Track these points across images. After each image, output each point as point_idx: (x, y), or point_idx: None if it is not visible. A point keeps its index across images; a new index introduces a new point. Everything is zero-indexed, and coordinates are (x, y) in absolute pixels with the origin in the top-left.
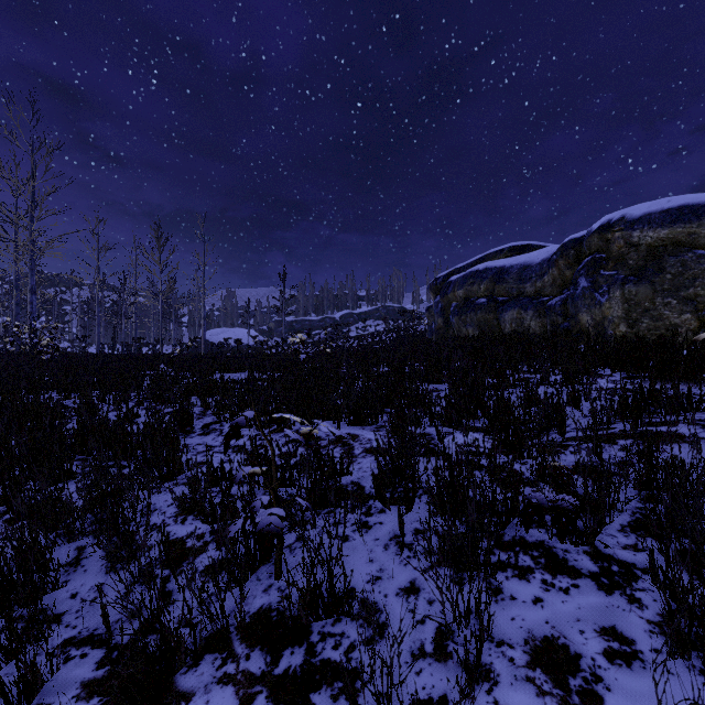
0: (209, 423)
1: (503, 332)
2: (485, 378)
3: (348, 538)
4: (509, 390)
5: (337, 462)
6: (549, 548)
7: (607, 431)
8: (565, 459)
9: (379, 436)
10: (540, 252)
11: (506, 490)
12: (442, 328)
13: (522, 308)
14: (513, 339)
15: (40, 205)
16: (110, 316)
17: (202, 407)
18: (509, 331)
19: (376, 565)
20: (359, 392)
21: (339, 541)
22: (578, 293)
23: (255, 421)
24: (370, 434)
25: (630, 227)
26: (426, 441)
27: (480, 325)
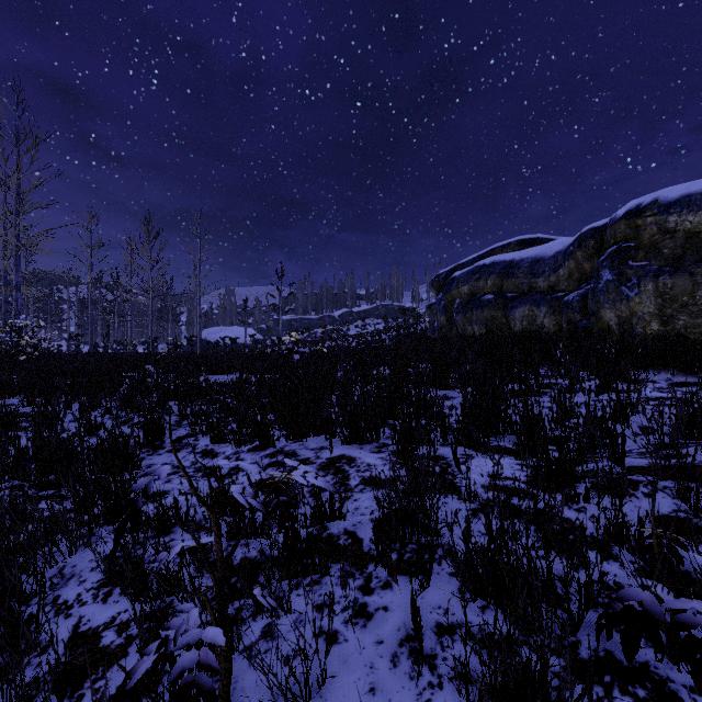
0: (183, 436)
1: (513, 330)
2: (505, 384)
3: (337, 636)
4: (533, 399)
5: (326, 502)
6: (660, 680)
7: (690, 464)
8: (639, 506)
9: (381, 460)
10: (553, 244)
11: (571, 565)
12: (445, 327)
13: (534, 305)
14: (526, 338)
15: (24, 198)
16: (107, 315)
17: (177, 415)
18: (519, 329)
19: (379, 701)
20: (357, 401)
21: (324, 642)
22: (601, 287)
23: (232, 436)
24: (370, 457)
25: (665, 211)
26: (441, 468)
27: (487, 323)
